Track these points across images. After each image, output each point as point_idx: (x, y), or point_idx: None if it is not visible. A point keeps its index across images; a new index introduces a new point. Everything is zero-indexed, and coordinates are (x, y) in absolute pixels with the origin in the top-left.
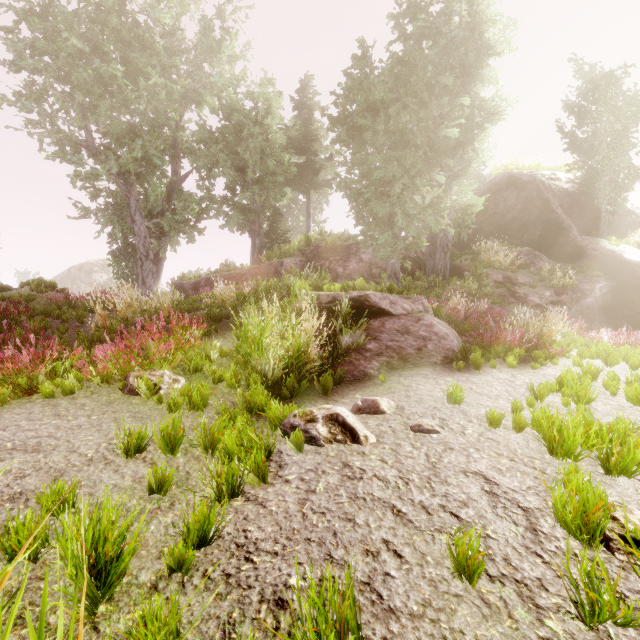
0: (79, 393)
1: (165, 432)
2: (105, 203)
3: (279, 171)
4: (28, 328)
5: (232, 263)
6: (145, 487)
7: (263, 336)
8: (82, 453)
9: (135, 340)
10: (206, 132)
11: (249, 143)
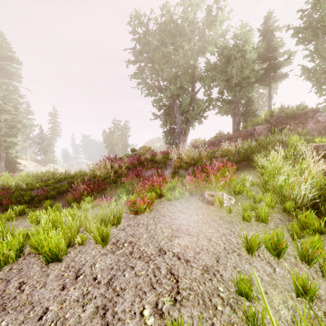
0: (180, 199)
1: (271, 241)
2: (163, 111)
3: (252, 75)
4: (148, 166)
5: (222, 132)
6: (282, 285)
7: (289, 174)
8: (216, 242)
9: (200, 174)
10: (210, 65)
11: (233, 64)
